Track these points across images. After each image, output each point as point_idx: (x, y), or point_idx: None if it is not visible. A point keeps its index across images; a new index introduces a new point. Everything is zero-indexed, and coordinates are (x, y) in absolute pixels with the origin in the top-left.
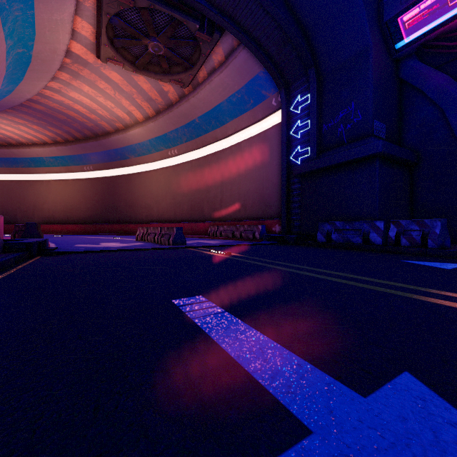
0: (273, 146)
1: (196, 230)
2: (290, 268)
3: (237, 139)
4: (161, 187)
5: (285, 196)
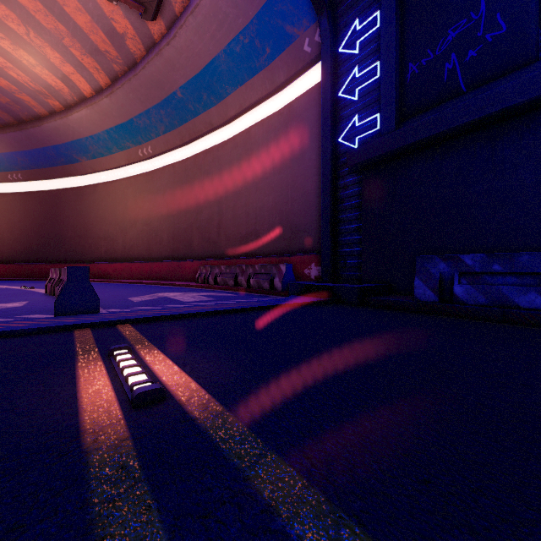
0: (304, 127)
1: (179, 273)
2: None
3: (244, 125)
4: (128, 206)
5: (329, 210)
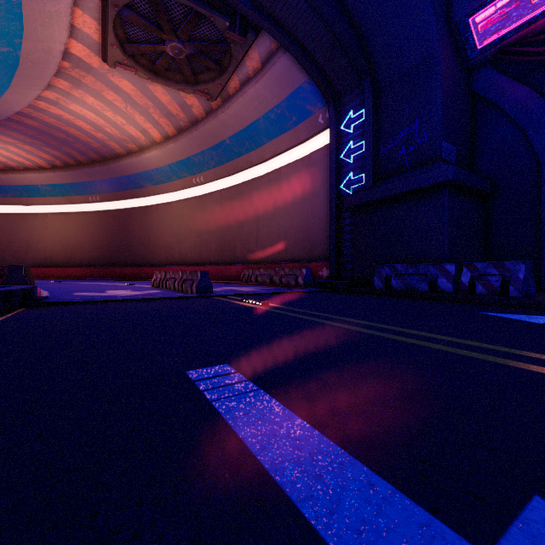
0: (319, 172)
1: (226, 274)
2: (344, 323)
3: (276, 164)
4: (183, 222)
5: (334, 233)
